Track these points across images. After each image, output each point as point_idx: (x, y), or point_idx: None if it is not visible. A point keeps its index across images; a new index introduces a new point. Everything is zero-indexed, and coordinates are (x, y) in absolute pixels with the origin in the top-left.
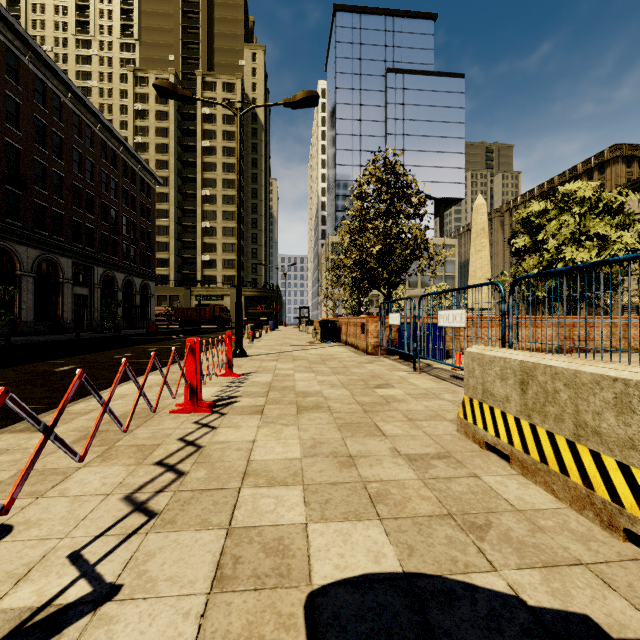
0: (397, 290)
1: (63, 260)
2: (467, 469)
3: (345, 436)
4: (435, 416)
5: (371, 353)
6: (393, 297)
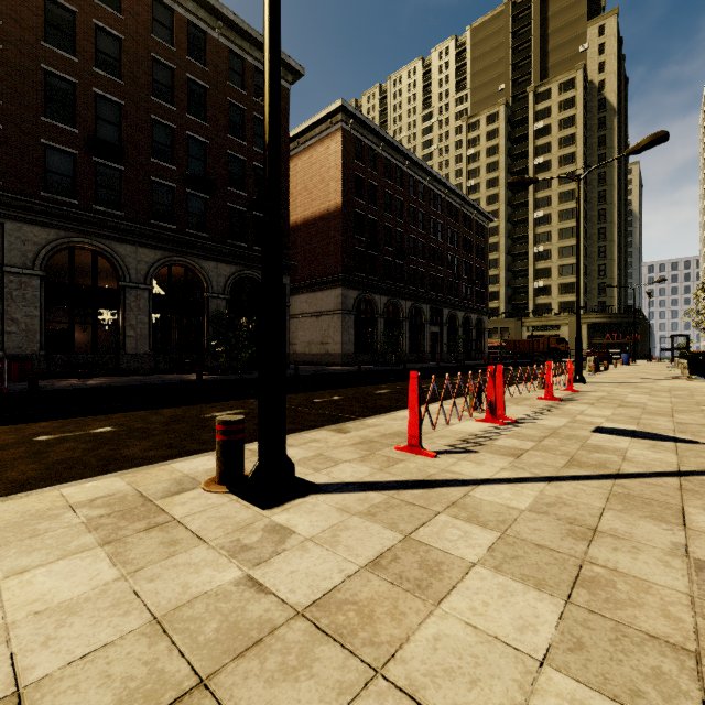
0: None
1: (424, 306)
2: None
3: (643, 415)
4: None
5: None
6: None
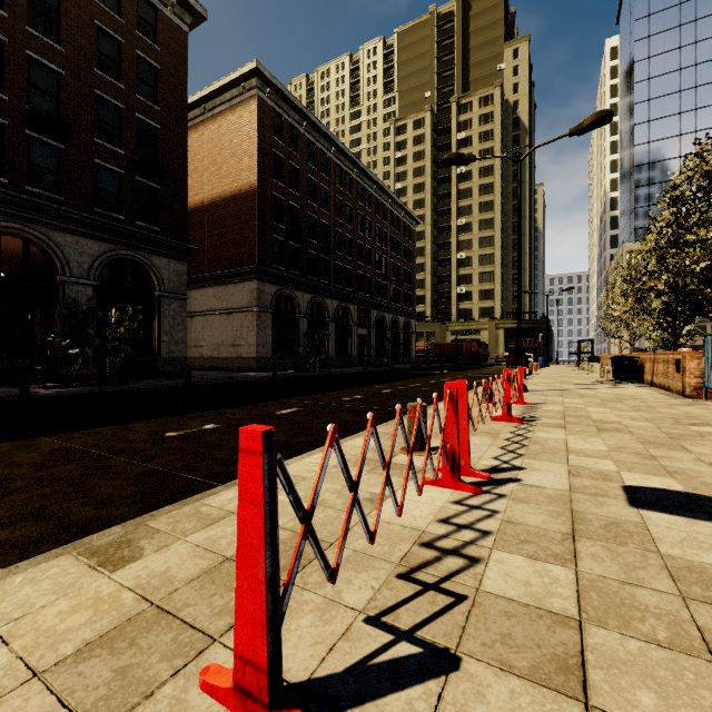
0: None
1: (351, 307)
2: None
3: (647, 447)
4: None
5: (690, 396)
6: None
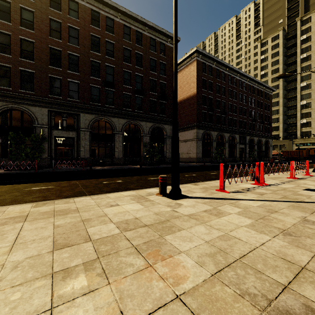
0: None
1: (236, 135)
2: None
3: None
4: None
5: None
6: None
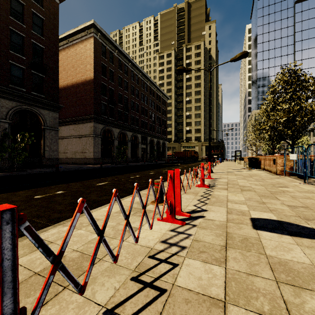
0: (302, 139)
1: (138, 135)
2: (313, 210)
3: (261, 198)
4: (307, 198)
5: (279, 174)
6: (299, 143)
